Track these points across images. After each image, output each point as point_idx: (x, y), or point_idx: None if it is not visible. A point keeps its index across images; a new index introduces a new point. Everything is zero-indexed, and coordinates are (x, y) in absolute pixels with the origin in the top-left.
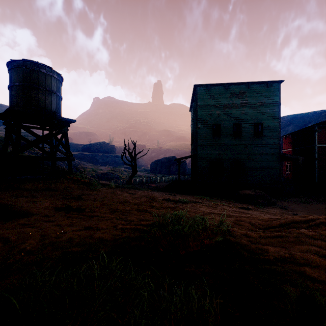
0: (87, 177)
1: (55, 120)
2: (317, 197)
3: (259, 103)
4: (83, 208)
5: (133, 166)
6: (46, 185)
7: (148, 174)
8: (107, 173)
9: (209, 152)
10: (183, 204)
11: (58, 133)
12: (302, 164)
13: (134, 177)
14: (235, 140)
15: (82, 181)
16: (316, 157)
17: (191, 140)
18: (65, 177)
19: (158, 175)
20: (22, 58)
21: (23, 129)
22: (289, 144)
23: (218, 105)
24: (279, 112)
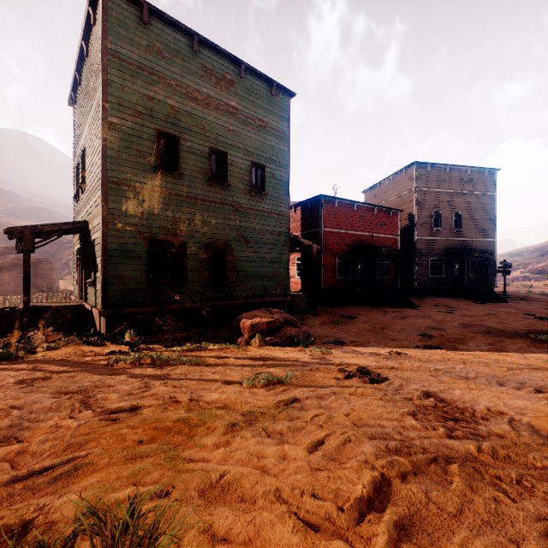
0: None
1: None
2: (337, 312)
3: (259, 121)
4: None
5: None
6: None
7: None
8: None
9: (146, 210)
10: None
11: None
12: (298, 261)
13: None
14: (213, 191)
15: None
16: (322, 248)
17: (75, 188)
18: None
19: None
20: None
21: None
22: None
23: (174, 83)
24: (289, 154)
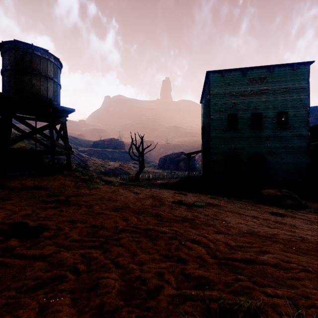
0: (90, 172)
1: (50, 109)
2: None
3: (283, 89)
4: (48, 224)
5: (141, 162)
6: (36, 183)
7: (157, 170)
8: (115, 169)
9: (223, 146)
10: (200, 209)
11: (55, 123)
12: None
13: (142, 172)
14: (254, 132)
15: (81, 178)
16: None
17: (202, 134)
18: (63, 173)
19: (167, 171)
20: (14, 39)
21: (14, 119)
22: (314, 137)
23: (234, 93)
24: (308, 99)
